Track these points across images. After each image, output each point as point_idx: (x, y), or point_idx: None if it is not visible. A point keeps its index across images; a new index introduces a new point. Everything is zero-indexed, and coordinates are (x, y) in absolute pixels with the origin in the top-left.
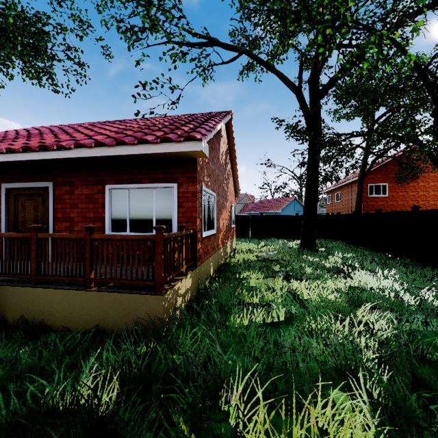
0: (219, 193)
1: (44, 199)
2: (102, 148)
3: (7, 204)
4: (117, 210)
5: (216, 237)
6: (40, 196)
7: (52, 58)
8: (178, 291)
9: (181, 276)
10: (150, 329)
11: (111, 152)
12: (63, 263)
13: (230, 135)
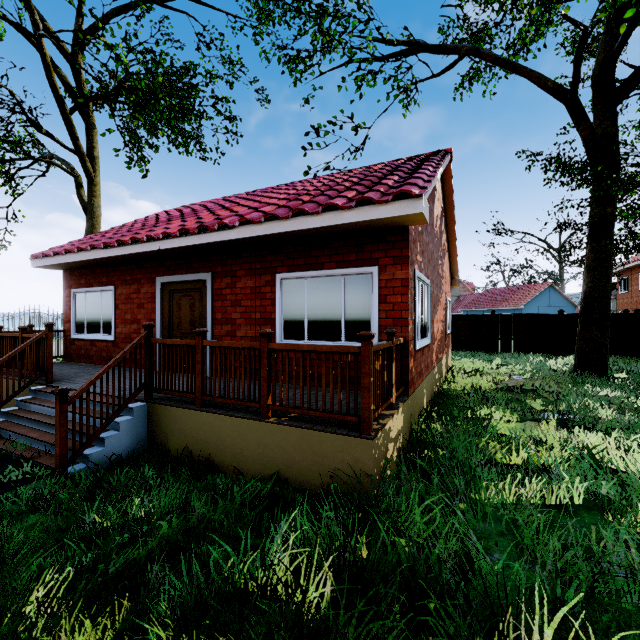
0: (433, 280)
1: (201, 295)
2: (274, 222)
3: (161, 303)
4: (290, 308)
5: (430, 350)
6: (196, 292)
7: (200, 117)
8: (389, 434)
9: (389, 410)
10: (355, 490)
11: (286, 227)
12: (233, 381)
13: (446, 188)
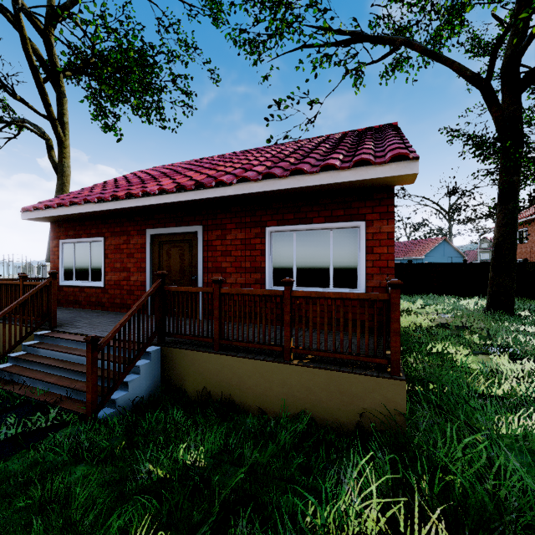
0: None
1: (190, 246)
2: (272, 180)
3: (151, 253)
4: (280, 258)
5: None
6: (186, 243)
7: (161, 91)
8: None
9: None
10: (392, 428)
11: (283, 184)
12: (253, 326)
13: None
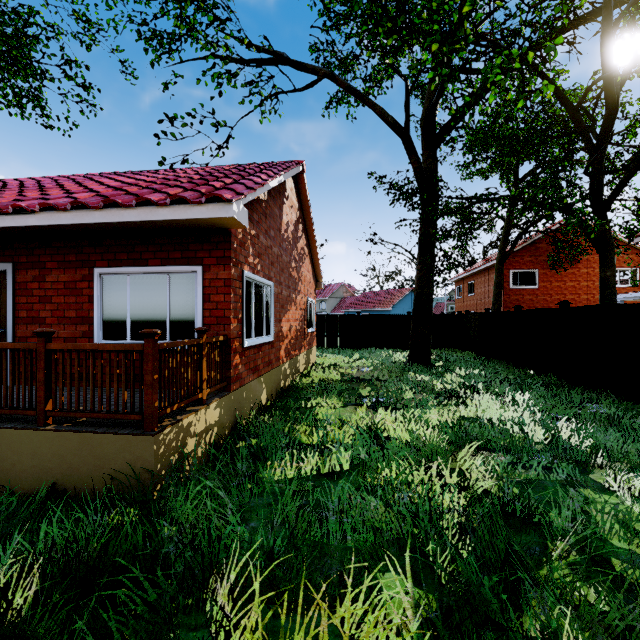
0: (281, 281)
1: None
2: (84, 211)
3: None
4: (112, 306)
5: (275, 347)
6: None
7: (40, 76)
8: (190, 429)
9: (198, 406)
10: (132, 487)
11: (97, 217)
12: (5, 388)
13: (303, 197)
